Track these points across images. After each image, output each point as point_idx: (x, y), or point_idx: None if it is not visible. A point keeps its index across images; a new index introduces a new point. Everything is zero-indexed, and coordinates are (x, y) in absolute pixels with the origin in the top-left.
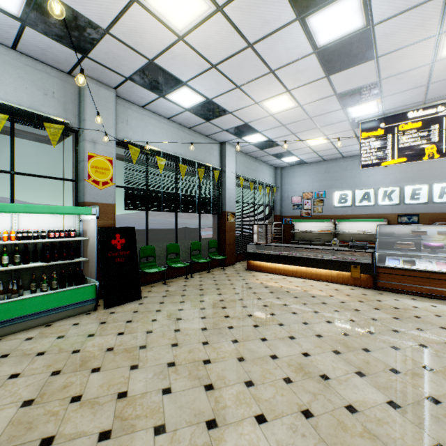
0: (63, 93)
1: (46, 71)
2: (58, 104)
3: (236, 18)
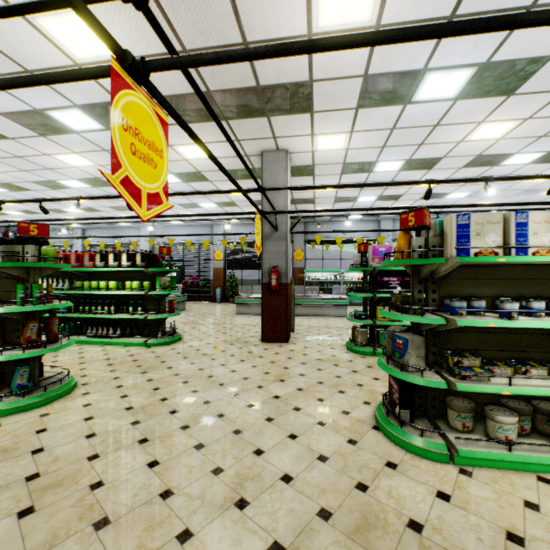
0: (373, 228)
1: (368, 223)
2: (372, 232)
3: (418, 204)
